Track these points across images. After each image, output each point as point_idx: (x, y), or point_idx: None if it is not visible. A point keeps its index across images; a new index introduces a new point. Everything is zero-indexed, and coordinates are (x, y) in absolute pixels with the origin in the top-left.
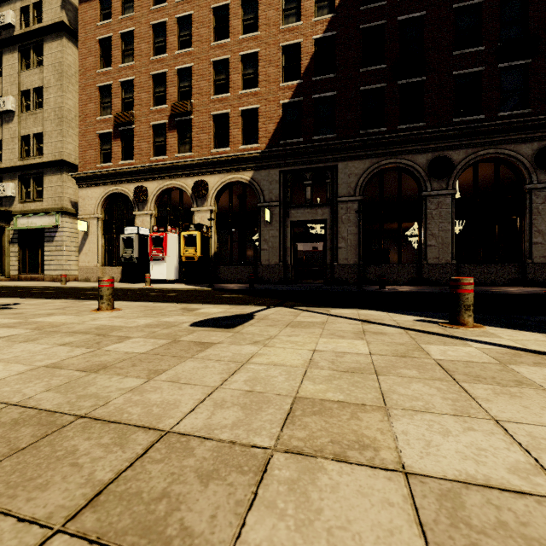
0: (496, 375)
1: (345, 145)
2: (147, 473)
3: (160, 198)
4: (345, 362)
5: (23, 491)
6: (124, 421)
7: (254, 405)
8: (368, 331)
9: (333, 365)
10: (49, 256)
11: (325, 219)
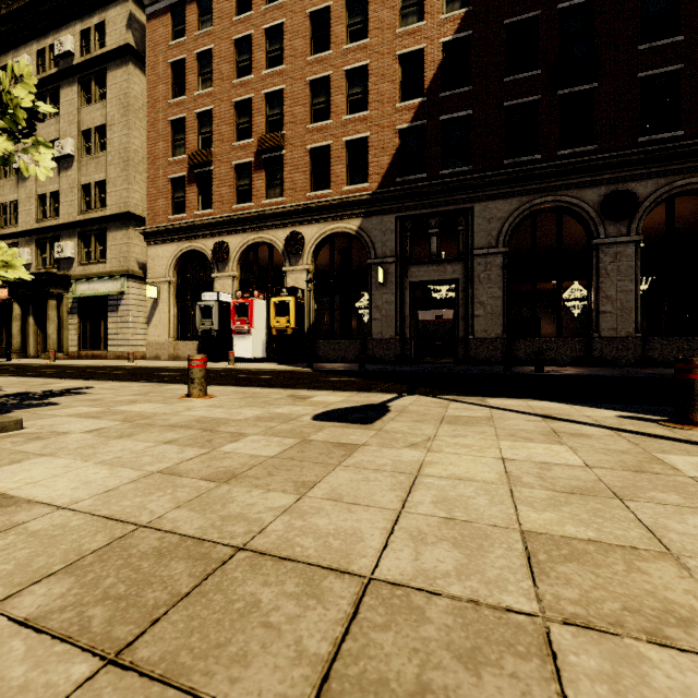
0: None
1: (485, 180)
2: (377, 647)
3: (244, 256)
4: (558, 477)
5: (218, 666)
6: (301, 558)
7: (470, 542)
8: (561, 431)
9: (545, 482)
10: (113, 329)
11: (456, 279)
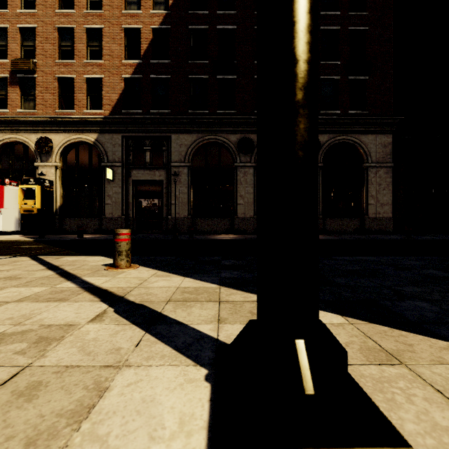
0: None
1: (177, 120)
2: None
3: (2, 150)
4: None
5: None
6: None
7: None
8: (12, 277)
9: None
10: None
11: (162, 180)
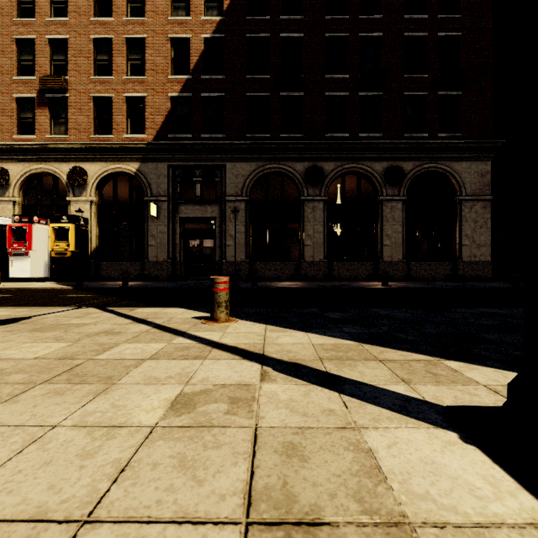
0: (104, 372)
1: (233, 146)
2: None
3: (28, 183)
4: None
5: None
6: None
7: None
8: (109, 331)
9: None
10: None
11: (215, 217)
